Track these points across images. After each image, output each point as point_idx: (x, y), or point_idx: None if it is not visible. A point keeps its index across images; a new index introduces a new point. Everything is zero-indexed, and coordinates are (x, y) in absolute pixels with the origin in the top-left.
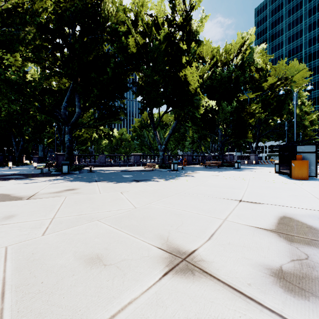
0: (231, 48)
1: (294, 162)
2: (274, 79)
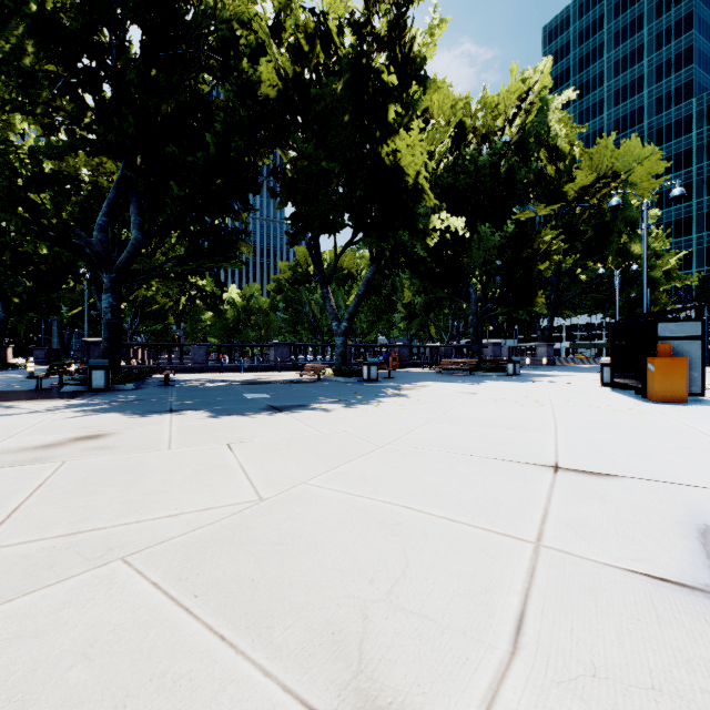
0: (499, 102)
1: (655, 362)
2: (590, 178)
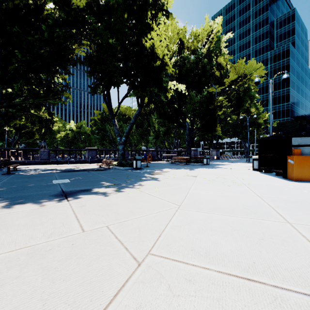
0: (199, 34)
1: (294, 158)
2: (235, 77)
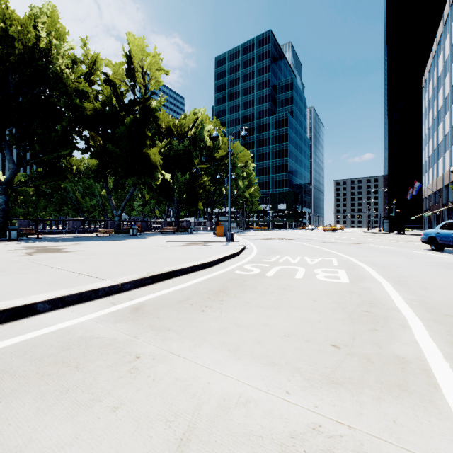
0: (186, 123)
1: (217, 227)
2: (223, 153)
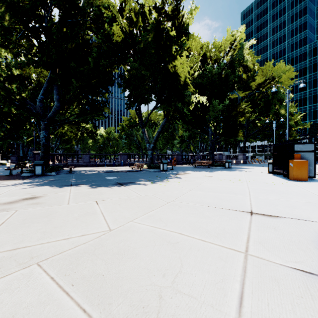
0: (221, 45)
1: (293, 162)
2: (262, 80)
